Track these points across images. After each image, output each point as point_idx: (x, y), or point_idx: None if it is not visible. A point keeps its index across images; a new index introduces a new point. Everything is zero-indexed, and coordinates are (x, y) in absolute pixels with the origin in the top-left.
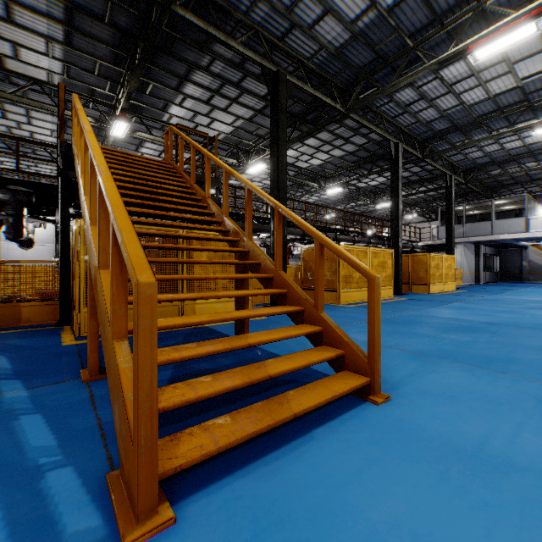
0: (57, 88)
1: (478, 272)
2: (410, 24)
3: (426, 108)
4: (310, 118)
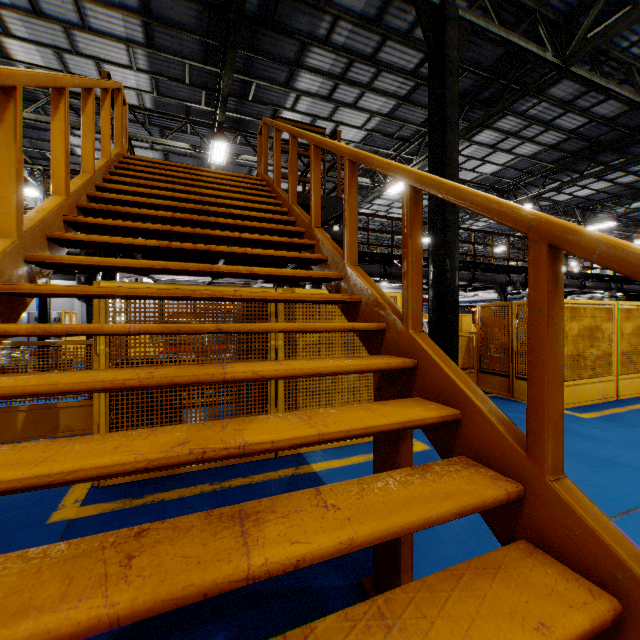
0: (149, 112)
1: None
2: None
3: None
4: (487, 96)
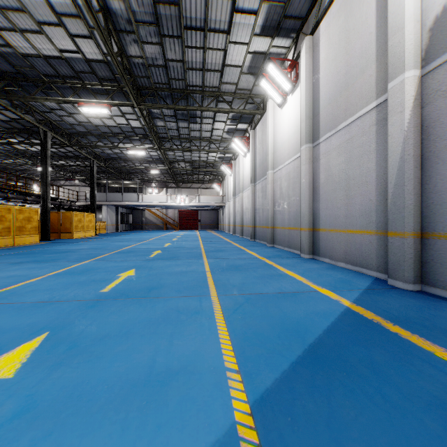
0: None
1: (117, 224)
2: (43, 69)
3: (67, 116)
4: None
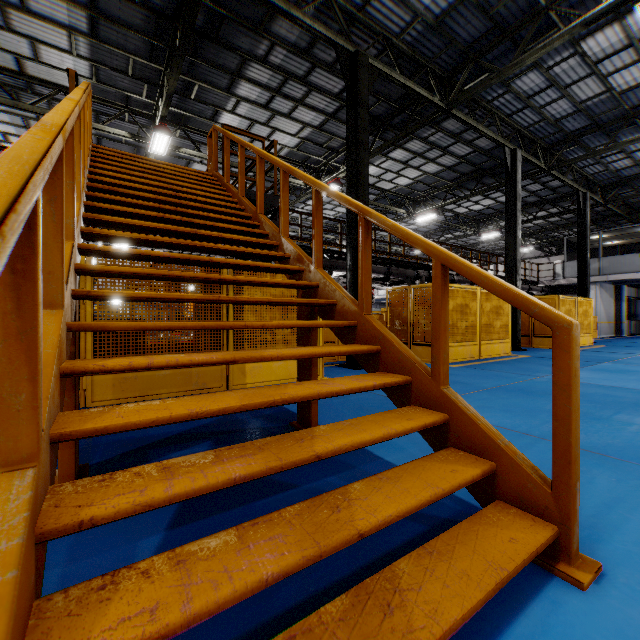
0: None
1: (618, 321)
2: None
3: (556, 100)
4: (397, 122)
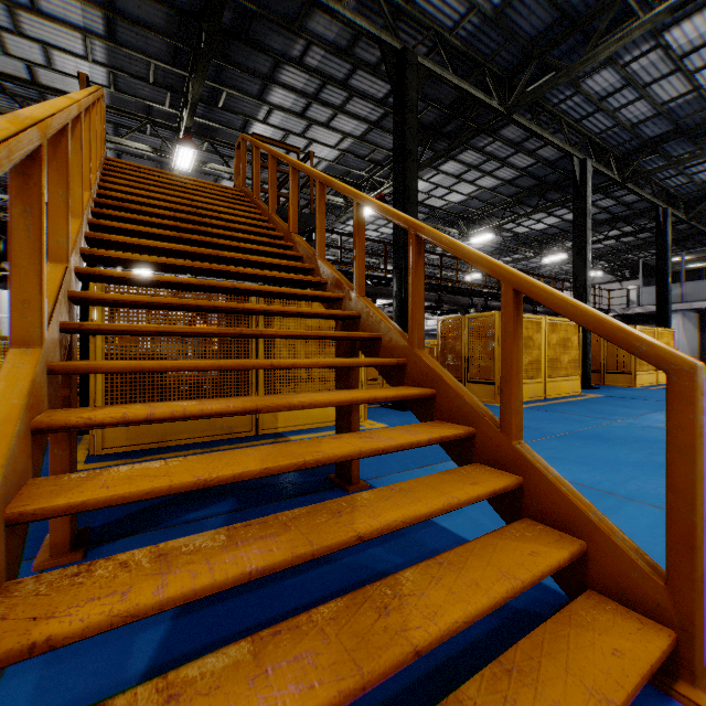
0: None
1: (702, 354)
2: None
3: (633, 101)
4: (449, 131)
